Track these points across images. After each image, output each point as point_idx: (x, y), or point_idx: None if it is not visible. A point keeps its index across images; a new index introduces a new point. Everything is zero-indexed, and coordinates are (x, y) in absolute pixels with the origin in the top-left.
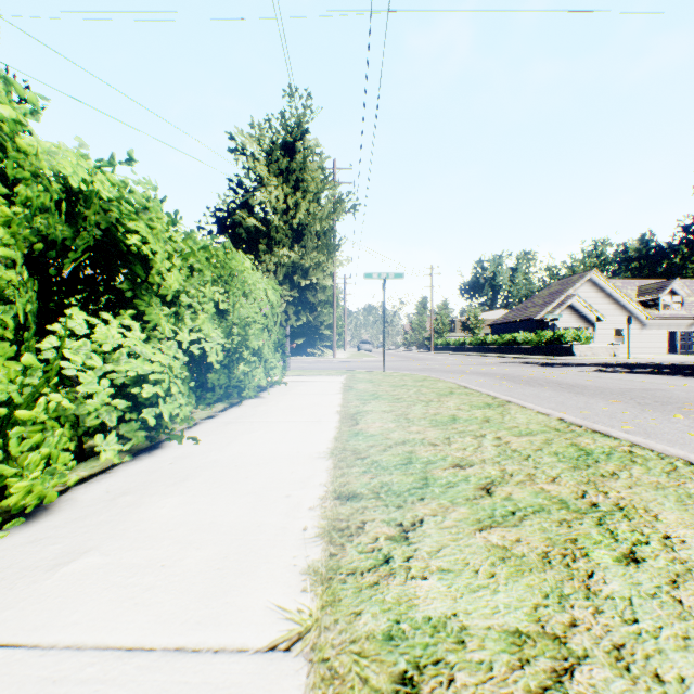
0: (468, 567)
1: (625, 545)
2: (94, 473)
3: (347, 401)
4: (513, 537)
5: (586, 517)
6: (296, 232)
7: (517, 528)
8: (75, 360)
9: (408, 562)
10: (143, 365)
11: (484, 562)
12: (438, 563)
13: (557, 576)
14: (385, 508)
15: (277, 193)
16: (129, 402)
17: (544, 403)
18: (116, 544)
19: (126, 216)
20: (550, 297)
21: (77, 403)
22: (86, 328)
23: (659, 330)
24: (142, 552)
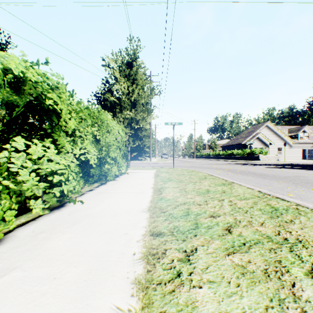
0: (224, 279)
1: (308, 265)
2: (29, 220)
3: (156, 182)
4: (246, 259)
5: (283, 247)
6: (133, 103)
7: (248, 253)
8: (17, 163)
9: (190, 276)
10: (54, 166)
11: (232, 276)
12: (207, 276)
13: (275, 285)
14: (176, 241)
15: (124, 85)
16: (48, 184)
17: (249, 183)
18: (31, 264)
19: (46, 91)
20: (248, 134)
21: (21, 185)
22: (23, 147)
23: (298, 148)
24: (44, 269)
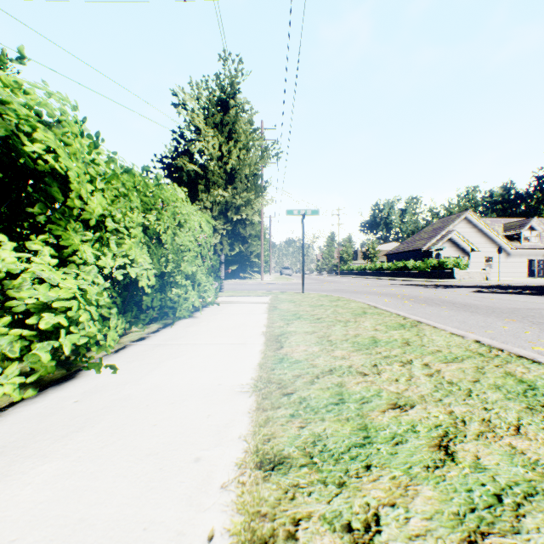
0: None
1: None
2: None
3: (272, 321)
4: None
5: None
6: (229, 176)
7: (522, 538)
8: None
9: None
10: (46, 292)
11: None
12: None
13: None
14: (322, 487)
15: (212, 142)
16: (32, 333)
17: (448, 322)
18: None
19: (24, 125)
20: (433, 232)
21: None
22: None
23: (521, 258)
24: None
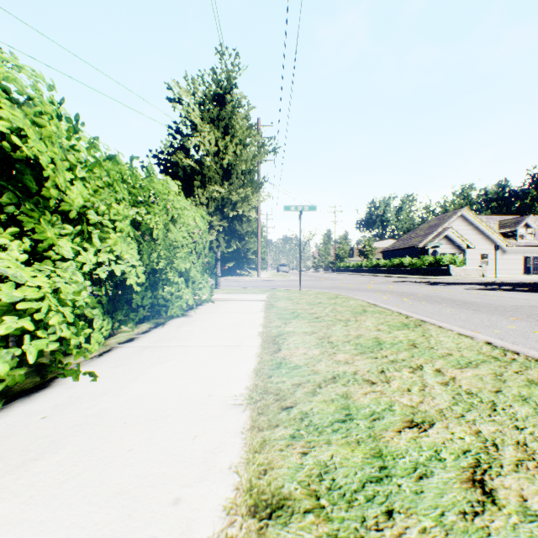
0: None
1: None
2: None
3: (269, 321)
4: None
5: None
6: (226, 172)
7: None
8: None
9: None
10: (9, 292)
11: None
12: None
13: None
14: None
15: (208, 137)
16: None
17: (452, 321)
18: None
19: None
20: (429, 229)
21: None
22: None
23: (516, 255)
24: None
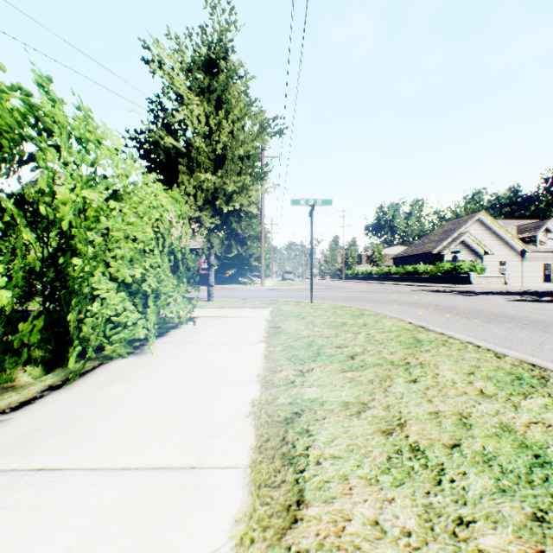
0: None
1: None
2: None
3: (272, 366)
4: None
5: None
6: (221, 158)
7: None
8: None
9: None
10: None
11: None
12: None
13: None
14: None
15: (197, 111)
16: None
17: None
18: None
19: None
20: (444, 234)
21: None
22: None
23: (536, 262)
24: None
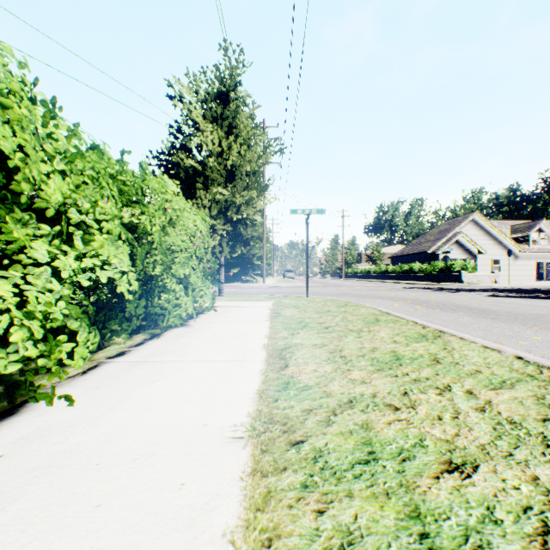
0: None
1: None
2: None
3: (274, 331)
4: None
5: None
6: (230, 174)
7: None
8: None
9: None
10: None
11: None
12: None
13: None
14: None
15: (211, 137)
16: None
17: (471, 331)
18: None
19: None
20: (440, 234)
21: None
22: None
23: (529, 261)
24: None
